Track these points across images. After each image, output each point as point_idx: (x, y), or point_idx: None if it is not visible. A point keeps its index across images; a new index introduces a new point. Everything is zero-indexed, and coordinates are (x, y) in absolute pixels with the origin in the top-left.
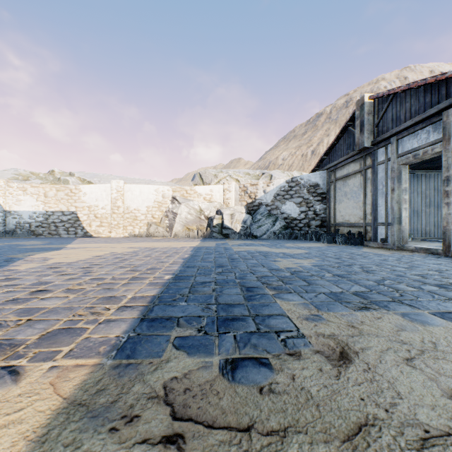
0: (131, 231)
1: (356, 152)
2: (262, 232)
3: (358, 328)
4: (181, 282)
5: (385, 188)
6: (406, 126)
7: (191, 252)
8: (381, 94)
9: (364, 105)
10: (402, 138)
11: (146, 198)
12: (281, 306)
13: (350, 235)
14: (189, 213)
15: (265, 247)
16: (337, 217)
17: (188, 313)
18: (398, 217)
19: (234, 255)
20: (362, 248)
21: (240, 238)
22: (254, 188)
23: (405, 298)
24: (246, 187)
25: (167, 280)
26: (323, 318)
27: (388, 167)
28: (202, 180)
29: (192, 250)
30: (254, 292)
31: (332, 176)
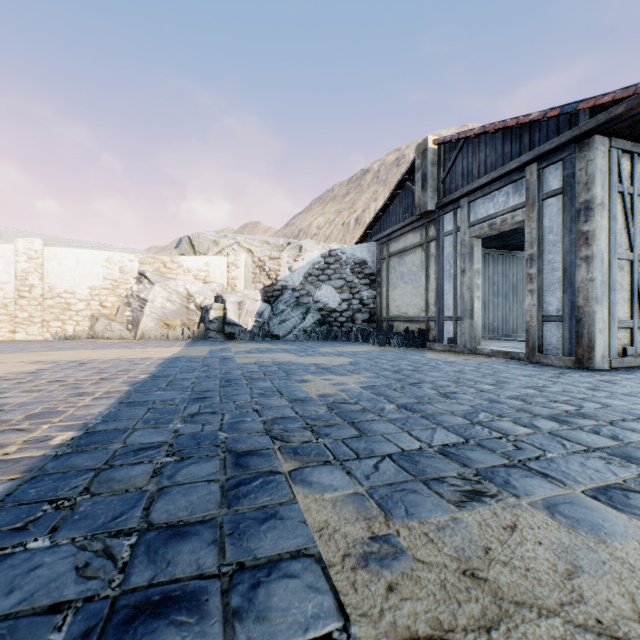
0: (57, 329)
1: (416, 217)
2: (287, 330)
3: (488, 583)
4: (88, 451)
5: (454, 269)
6: (480, 183)
7: (155, 368)
8: (449, 137)
9: (426, 152)
10: (475, 201)
11: (89, 273)
12: (305, 516)
13: (408, 334)
14: (169, 300)
15: (289, 354)
16: (391, 308)
17: (24, 598)
18: (470, 309)
19: (233, 371)
20: (425, 352)
21: (253, 339)
22: (275, 264)
23: (526, 454)
24: (263, 261)
25: (53, 450)
26: (402, 552)
27: (458, 239)
28: (193, 248)
29: (160, 364)
30: (251, 468)
31: (385, 250)
